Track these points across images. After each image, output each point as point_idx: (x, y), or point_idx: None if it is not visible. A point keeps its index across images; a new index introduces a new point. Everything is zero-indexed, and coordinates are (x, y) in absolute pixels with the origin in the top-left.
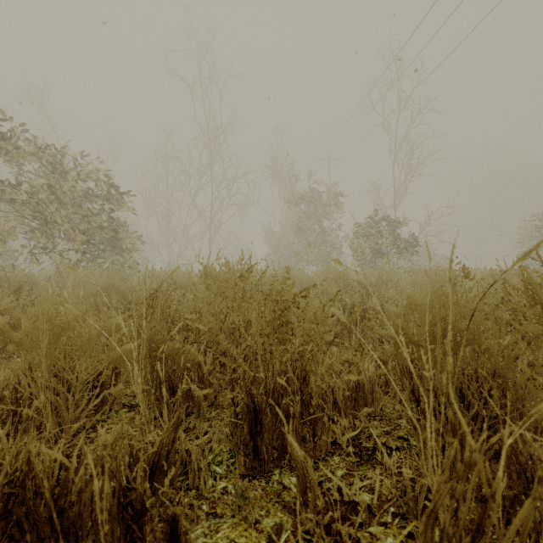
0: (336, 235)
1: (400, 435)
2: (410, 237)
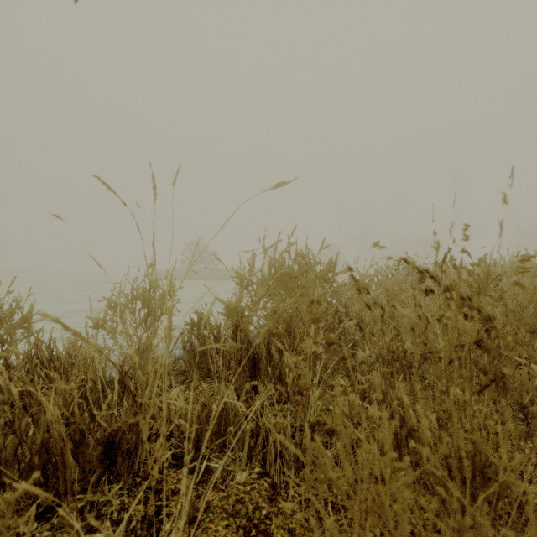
0: None
1: None
2: None
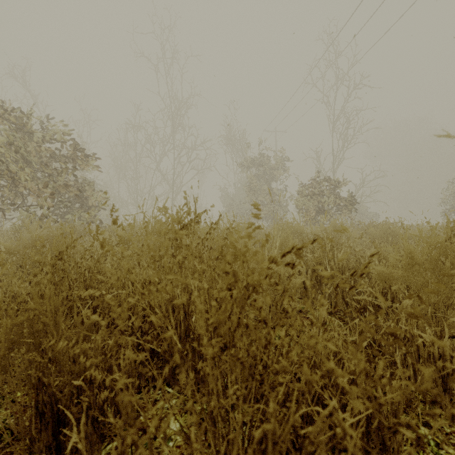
0: (282, 195)
1: None
2: (349, 196)
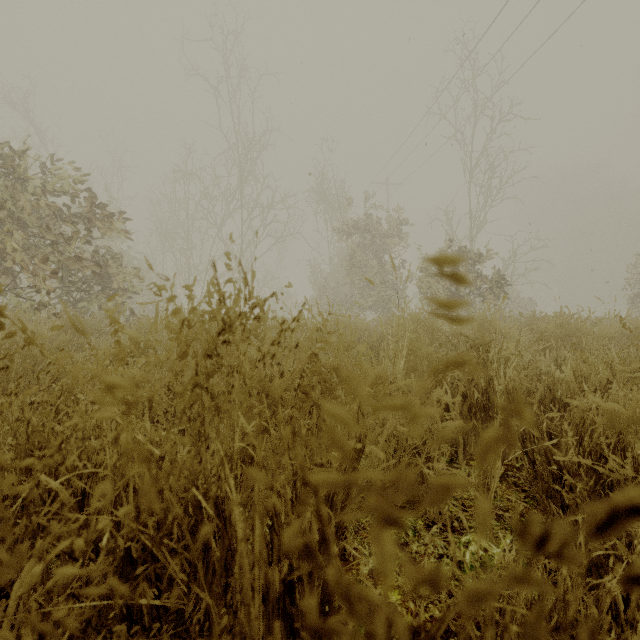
0: (398, 274)
1: None
2: (497, 276)
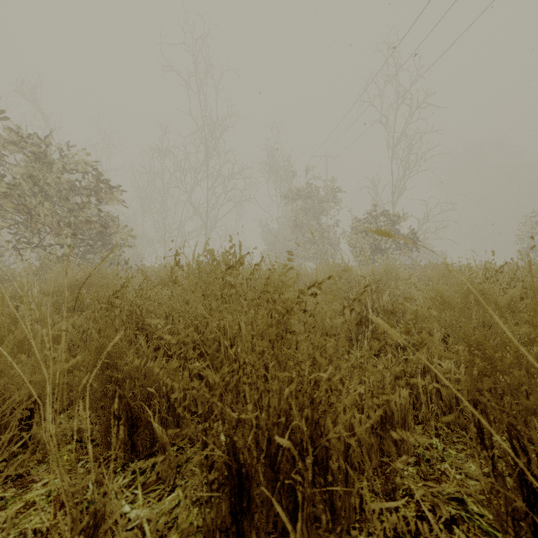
0: (333, 231)
1: (451, 493)
2: (410, 233)
